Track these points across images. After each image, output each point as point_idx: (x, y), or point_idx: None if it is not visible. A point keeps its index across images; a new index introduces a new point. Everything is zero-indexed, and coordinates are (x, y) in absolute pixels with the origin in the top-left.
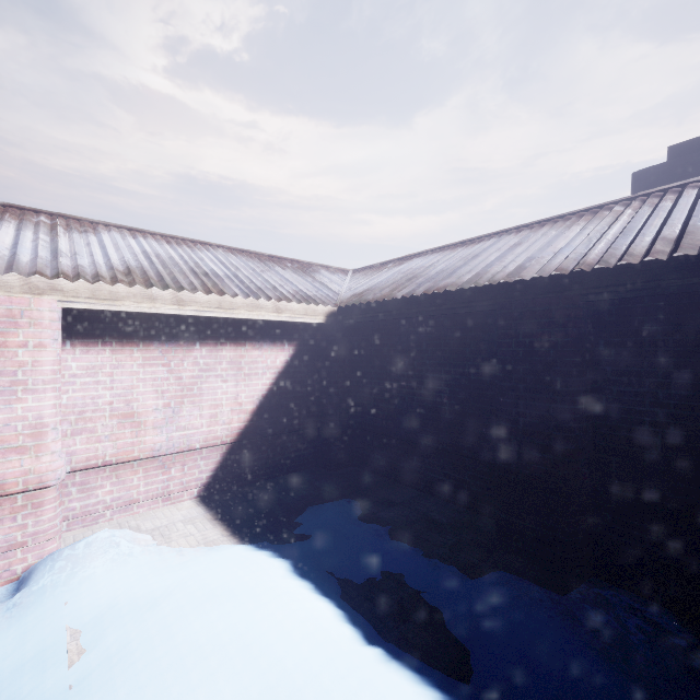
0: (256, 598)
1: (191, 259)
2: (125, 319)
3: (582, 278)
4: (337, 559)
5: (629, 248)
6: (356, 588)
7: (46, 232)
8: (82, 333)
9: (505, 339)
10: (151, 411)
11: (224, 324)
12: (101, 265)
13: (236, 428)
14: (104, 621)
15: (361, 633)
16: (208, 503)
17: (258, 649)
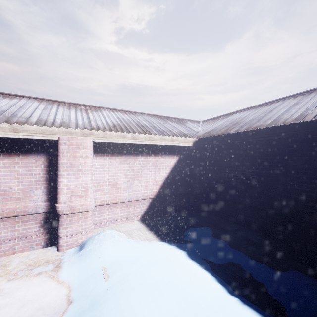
0: (176, 265)
1: (135, 120)
2: (113, 146)
3: None
4: (206, 253)
5: None
6: (218, 268)
7: (84, 112)
8: (99, 151)
9: (294, 152)
10: (122, 183)
11: (150, 147)
12: (105, 124)
13: (155, 191)
14: (115, 266)
15: (226, 288)
16: (144, 223)
17: (181, 287)
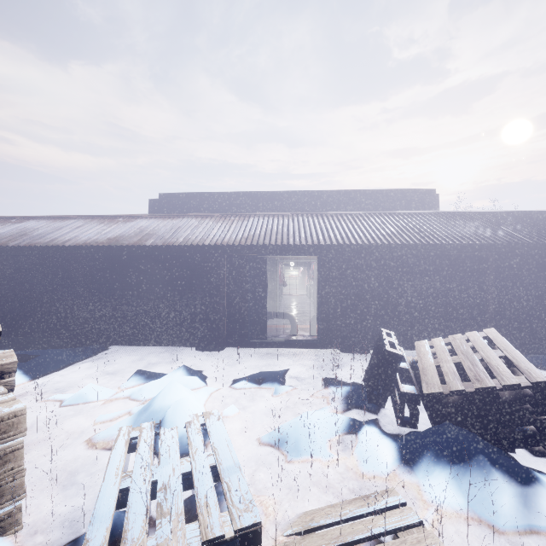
0: None
1: None
2: None
3: (84, 248)
4: None
5: (98, 240)
6: None
7: None
8: None
9: (59, 266)
10: None
11: None
12: None
13: None
14: None
15: None
16: None
17: None
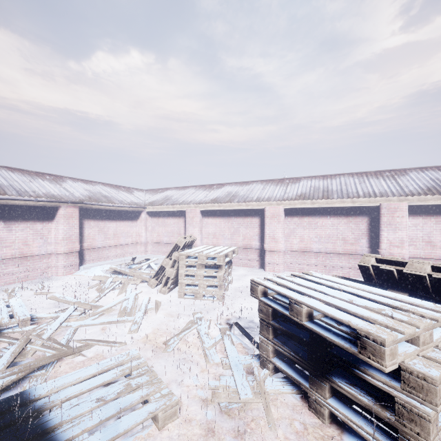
0: None
1: None
2: (427, 207)
3: None
4: None
5: None
6: None
7: (392, 179)
8: (411, 212)
9: None
10: (438, 241)
11: None
12: (417, 188)
13: None
14: None
15: None
16: None
17: None
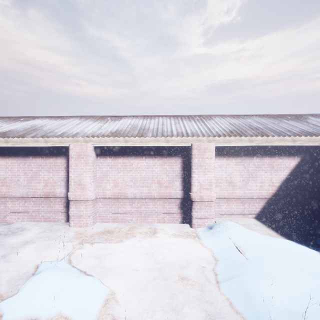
0: (314, 258)
1: (246, 123)
2: (229, 148)
3: None
4: None
5: None
6: None
7: (201, 122)
8: (217, 153)
9: None
10: (238, 182)
11: (265, 148)
12: (222, 130)
13: (271, 192)
14: (247, 245)
15: None
16: (261, 221)
17: None
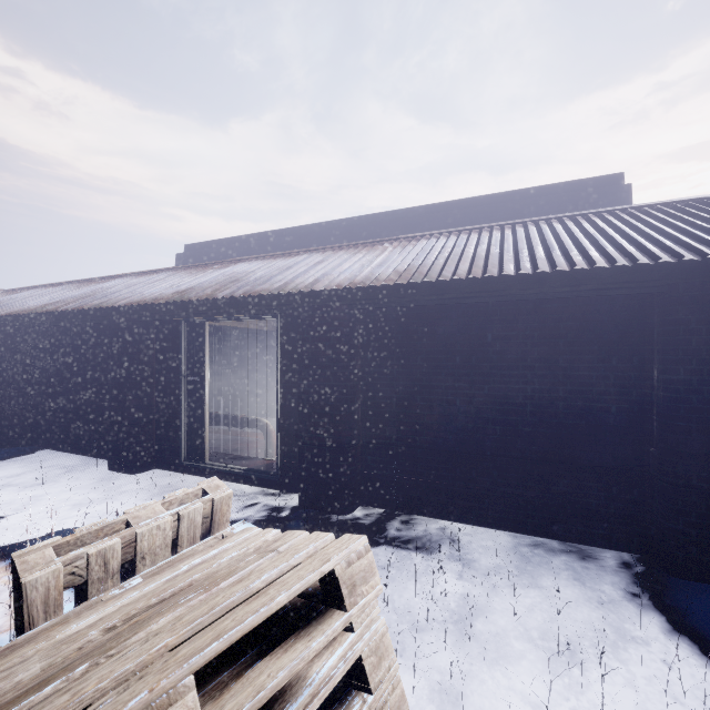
0: None
1: None
2: None
3: (13, 318)
4: None
5: (30, 308)
6: None
7: None
8: None
9: None
10: None
11: None
12: None
13: None
14: None
15: None
16: None
17: None
